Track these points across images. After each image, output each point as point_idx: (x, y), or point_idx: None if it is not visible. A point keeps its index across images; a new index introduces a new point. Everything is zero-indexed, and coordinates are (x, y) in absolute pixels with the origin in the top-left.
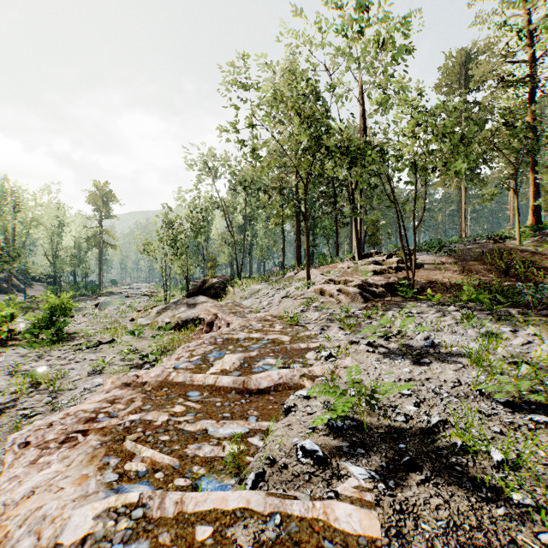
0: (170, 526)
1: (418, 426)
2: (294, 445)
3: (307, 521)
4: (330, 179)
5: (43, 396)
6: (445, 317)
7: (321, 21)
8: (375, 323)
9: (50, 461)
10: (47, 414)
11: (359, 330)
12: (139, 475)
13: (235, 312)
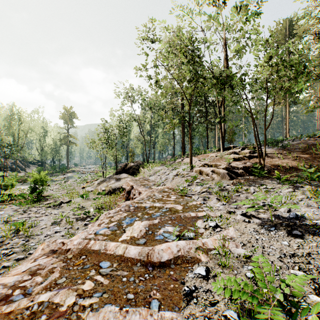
0: None
1: None
2: None
3: None
4: (203, 101)
5: (20, 240)
6: (295, 192)
7: None
8: (242, 195)
9: None
10: (20, 253)
11: (231, 201)
12: None
13: (144, 184)
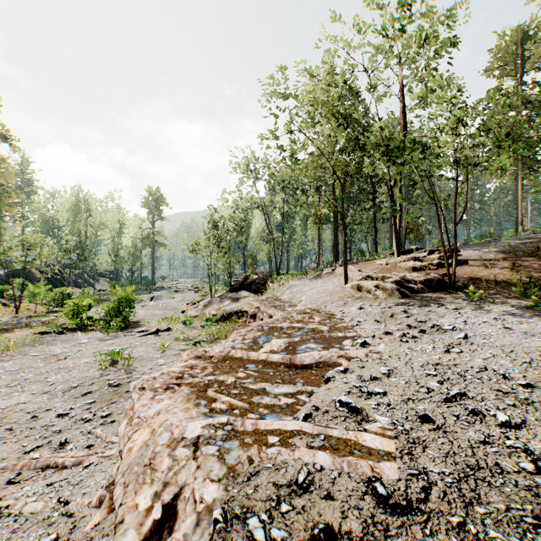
0: (251, 435)
1: (437, 396)
2: (333, 400)
3: (343, 440)
4: (368, 175)
5: (121, 371)
6: (485, 313)
7: (358, 24)
8: (411, 317)
9: (163, 398)
10: (126, 385)
11: (394, 323)
12: (223, 411)
13: (275, 305)
